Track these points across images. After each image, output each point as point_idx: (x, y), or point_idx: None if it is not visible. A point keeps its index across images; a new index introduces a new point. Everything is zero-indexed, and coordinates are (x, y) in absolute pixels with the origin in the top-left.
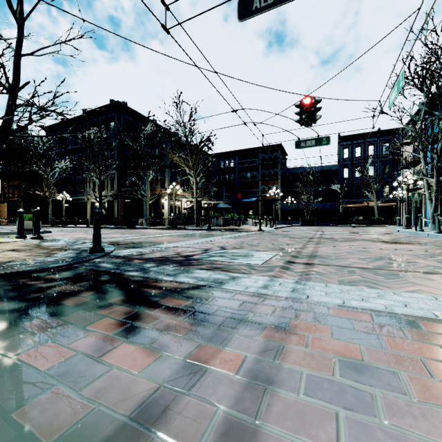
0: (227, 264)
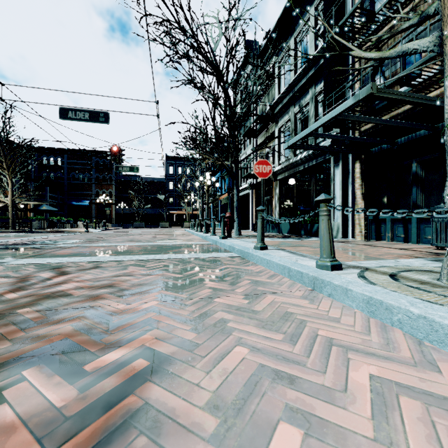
0: (52, 243)
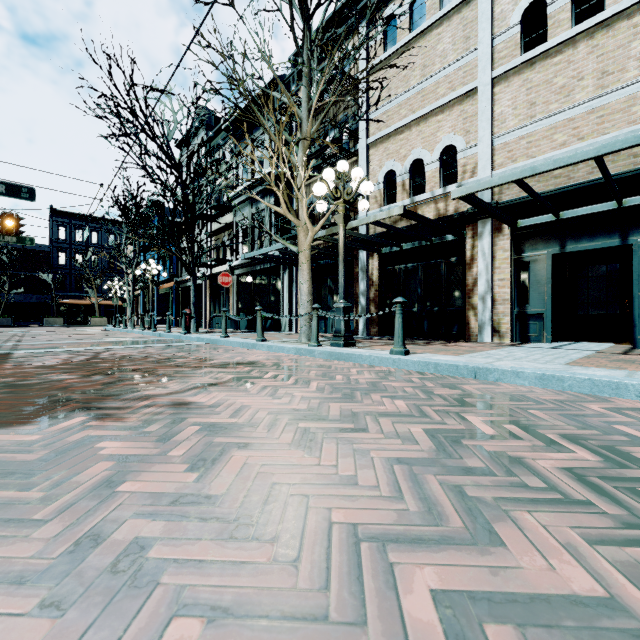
0: None
